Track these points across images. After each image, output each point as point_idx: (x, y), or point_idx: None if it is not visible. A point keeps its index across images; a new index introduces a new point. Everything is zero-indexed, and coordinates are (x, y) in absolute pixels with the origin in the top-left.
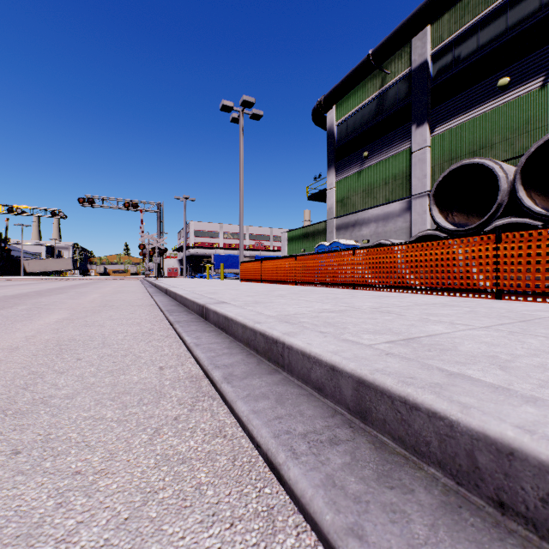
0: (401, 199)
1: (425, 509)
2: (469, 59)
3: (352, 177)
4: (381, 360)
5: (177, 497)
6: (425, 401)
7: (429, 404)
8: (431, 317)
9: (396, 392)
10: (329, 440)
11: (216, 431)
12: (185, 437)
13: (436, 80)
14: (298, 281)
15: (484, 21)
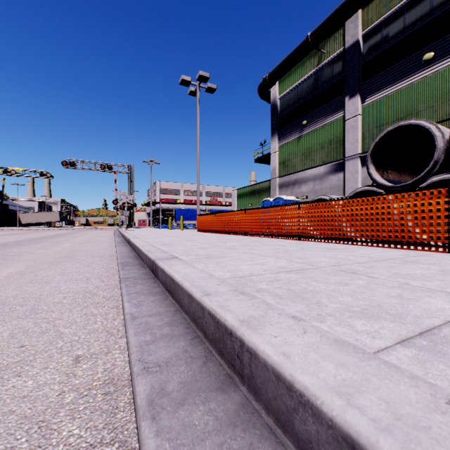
0: (335, 161)
1: None
2: (397, 38)
3: (293, 142)
4: None
5: None
6: None
7: None
8: (410, 282)
9: None
10: None
11: None
12: None
13: (366, 57)
14: (247, 232)
15: (410, 3)
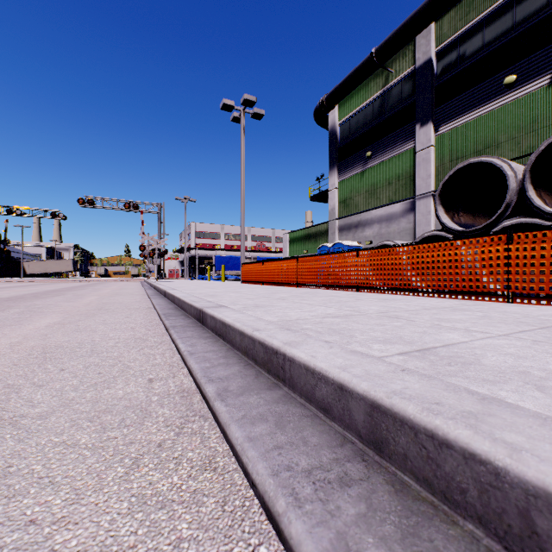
0: (404, 199)
1: None
2: (474, 57)
3: (355, 177)
4: (397, 379)
5: None
6: (460, 437)
7: (465, 442)
8: (443, 323)
9: (421, 423)
10: (339, 479)
11: (205, 463)
12: (168, 470)
13: (440, 78)
14: (300, 283)
15: (489, 17)
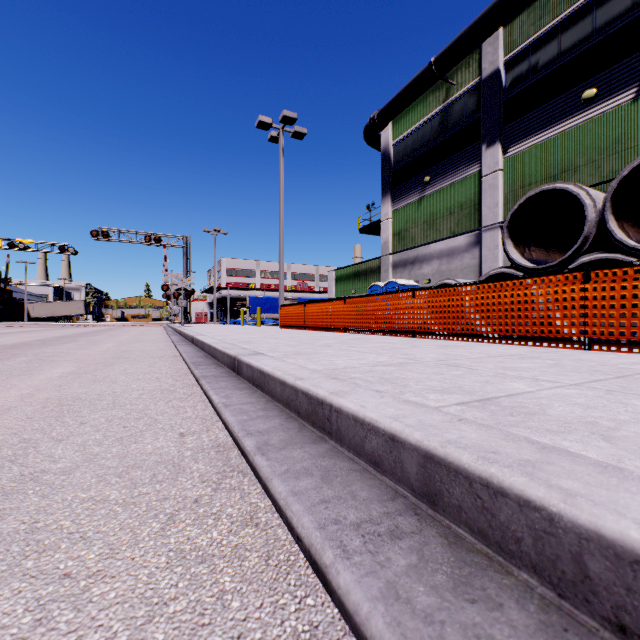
0: (468, 232)
1: (520, 633)
2: (549, 67)
3: (412, 206)
4: (453, 428)
5: (192, 610)
6: (515, 484)
7: (520, 489)
8: (508, 372)
9: (476, 472)
10: (390, 532)
11: (246, 518)
12: (207, 525)
13: (509, 92)
14: (347, 328)
15: (566, 22)
